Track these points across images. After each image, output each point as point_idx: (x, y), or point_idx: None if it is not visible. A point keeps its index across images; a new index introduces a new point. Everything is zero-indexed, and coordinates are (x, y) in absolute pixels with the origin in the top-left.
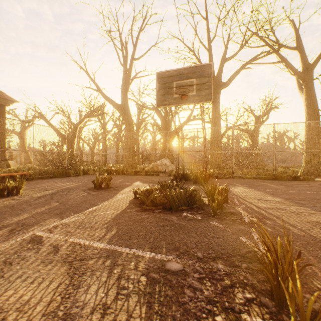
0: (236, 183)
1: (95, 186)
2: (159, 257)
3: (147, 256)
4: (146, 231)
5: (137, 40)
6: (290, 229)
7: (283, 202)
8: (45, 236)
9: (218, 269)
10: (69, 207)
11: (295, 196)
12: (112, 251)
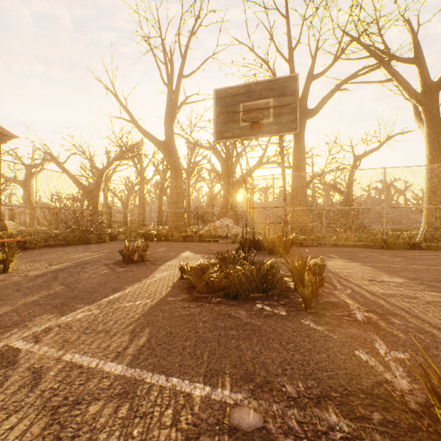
0: (331, 253)
1: (123, 258)
2: (219, 395)
3: (197, 394)
4: (196, 340)
5: (186, 49)
6: (435, 334)
7: (408, 284)
8: (26, 349)
9: (329, 426)
10: (79, 293)
11: (423, 274)
12: (135, 381)
